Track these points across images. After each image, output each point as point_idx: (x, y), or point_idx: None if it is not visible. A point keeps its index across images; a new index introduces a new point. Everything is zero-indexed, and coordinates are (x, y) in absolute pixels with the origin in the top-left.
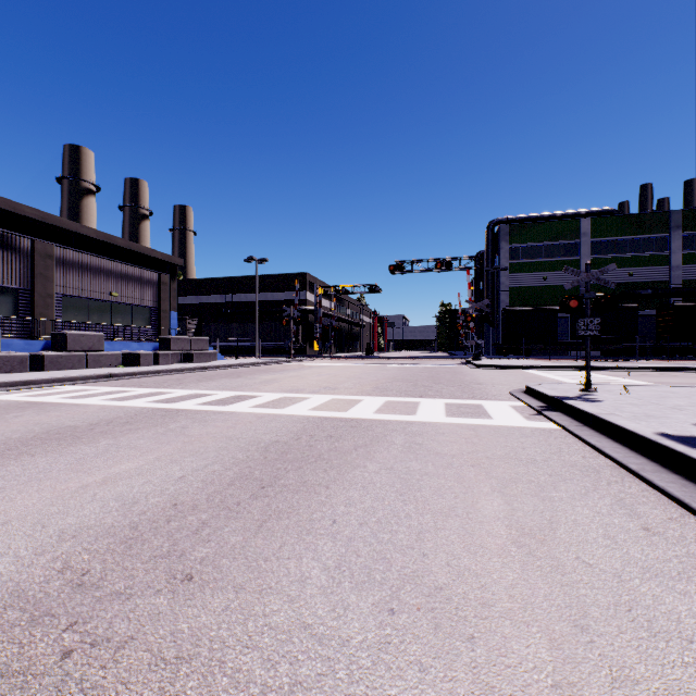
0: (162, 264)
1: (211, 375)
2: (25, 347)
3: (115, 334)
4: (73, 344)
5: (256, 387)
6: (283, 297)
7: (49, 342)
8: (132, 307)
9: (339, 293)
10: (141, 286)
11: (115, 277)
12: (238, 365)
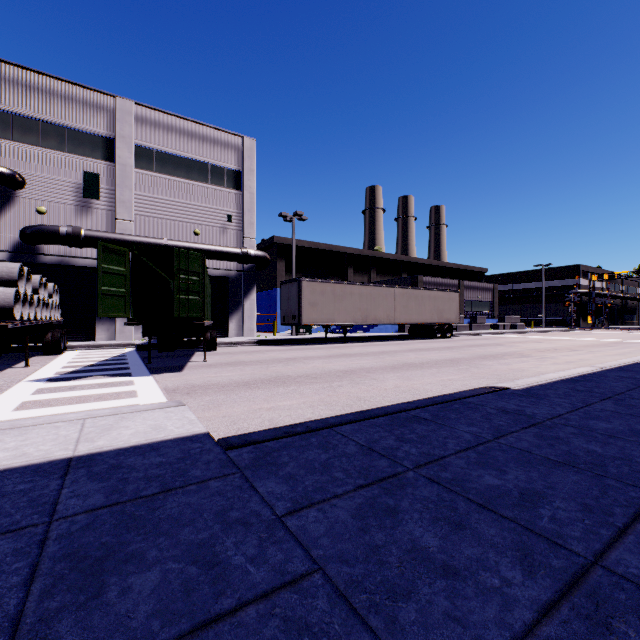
0: (476, 273)
1: (543, 334)
2: (464, 322)
3: (479, 315)
4: (478, 320)
5: (580, 337)
6: (556, 284)
7: (469, 319)
8: (483, 302)
9: (613, 278)
10: (487, 292)
11: (479, 290)
12: (544, 331)
